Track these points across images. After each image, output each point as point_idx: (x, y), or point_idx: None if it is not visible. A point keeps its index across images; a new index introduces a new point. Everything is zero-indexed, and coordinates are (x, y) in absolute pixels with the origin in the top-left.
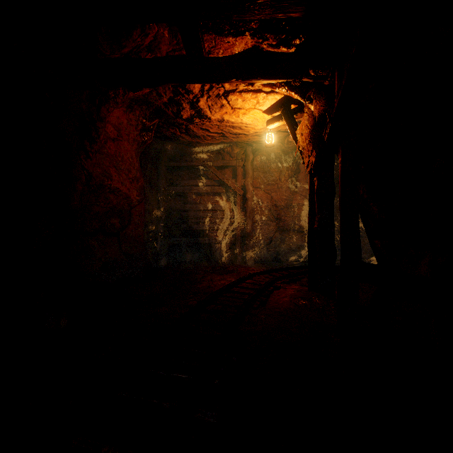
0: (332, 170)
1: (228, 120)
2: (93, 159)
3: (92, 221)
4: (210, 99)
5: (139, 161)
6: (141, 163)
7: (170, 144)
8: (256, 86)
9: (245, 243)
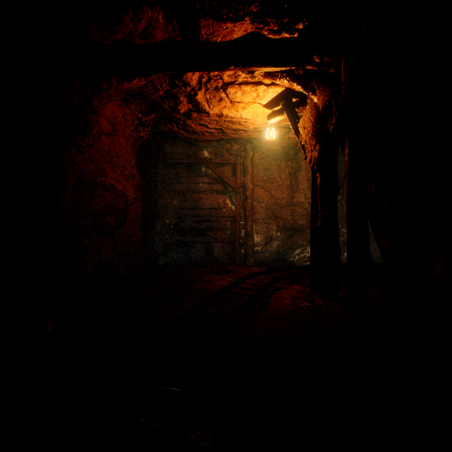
0: (336, 166)
1: (227, 115)
2: (85, 154)
3: (85, 219)
4: (208, 92)
5: (136, 157)
6: (137, 160)
7: (167, 141)
8: (256, 78)
9: (244, 242)
